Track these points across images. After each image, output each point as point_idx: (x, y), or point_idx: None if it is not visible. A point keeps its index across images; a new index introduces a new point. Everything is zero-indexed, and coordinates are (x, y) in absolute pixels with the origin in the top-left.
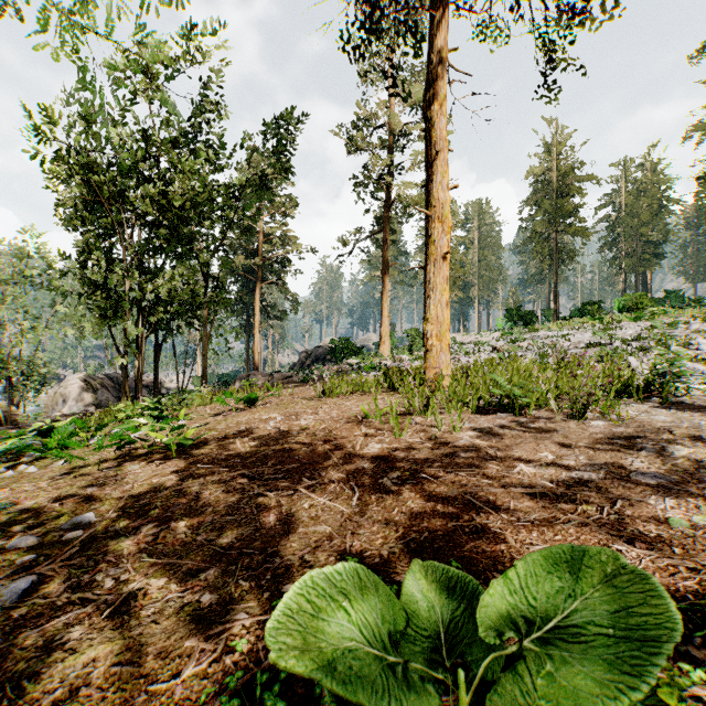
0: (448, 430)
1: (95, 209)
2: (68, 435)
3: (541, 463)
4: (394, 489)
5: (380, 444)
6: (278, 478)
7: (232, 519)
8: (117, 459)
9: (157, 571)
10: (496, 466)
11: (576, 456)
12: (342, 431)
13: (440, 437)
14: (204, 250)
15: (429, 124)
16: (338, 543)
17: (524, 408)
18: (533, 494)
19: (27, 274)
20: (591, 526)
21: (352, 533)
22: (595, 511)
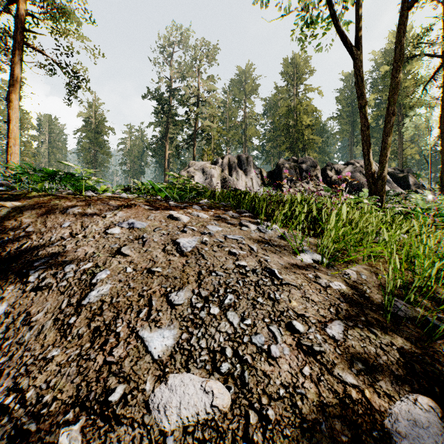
0: None
1: None
2: None
3: None
4: None
5: None
6: None
7: None
8: None
9: None
10: None
11: None
12: None
13: None
14: None
15: (9, 100)
16: None
17: None
18: None
19: None
20: None
21: None
22: None
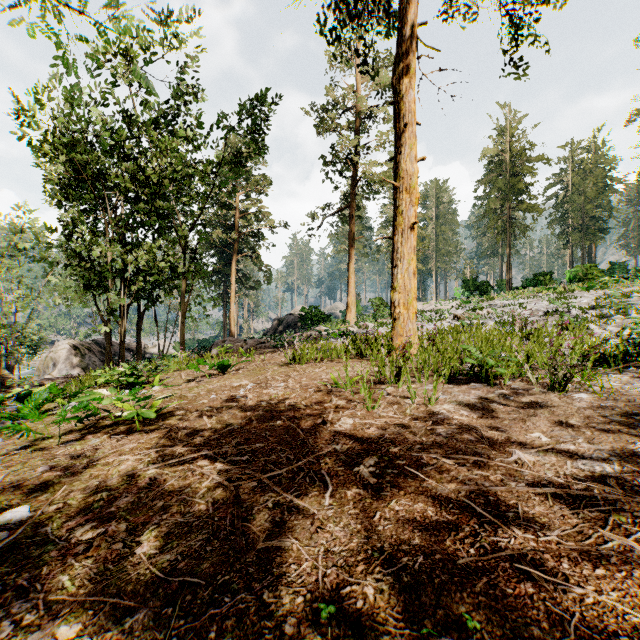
0: (422, 402)
1: (81, 186)
2: (43, 401)
3: (536, 448)
4: (372, 481)
5: (352, 418)
6: (242, 460)
7: (182, 519)
8: (81, 430)
9: (72, 610)
10: (486, 450)
11: (573, 437)
12: (312, 402)
13: (415, 411)
14: (183, 225)
15: (396, 98)
16: (307, 568)
17: (497, 378)
18: (542, 494)
19: (20, 247)
20: (638, 552)
21: (325, 550)
22: (630, 524)
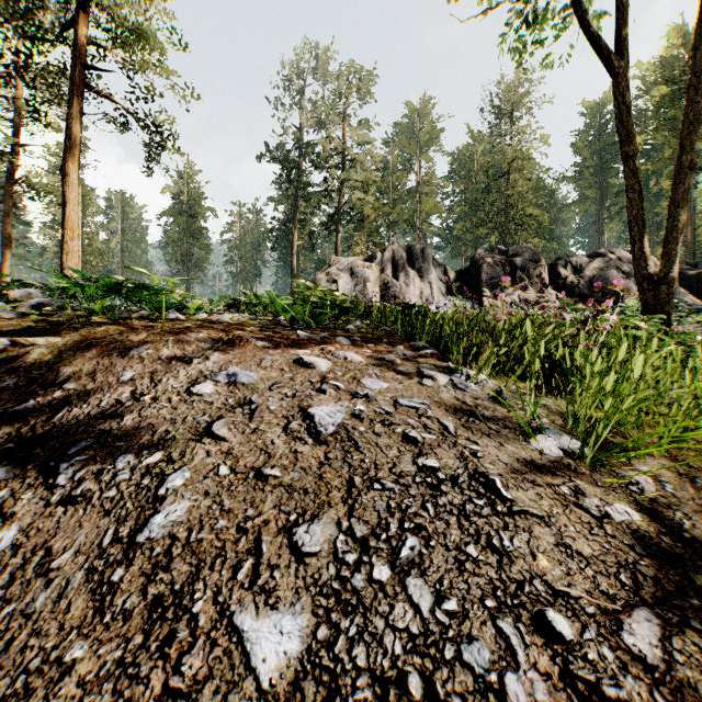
0: None
1: None
2: None
3: None
4: None
5: None
6: None
7: None
8: None
9: None
10: None
11: None
12: None
13: None
14: None
15: (64, 172)
16: None
17: None
18: None
19: None
20: None
21: None
22: None
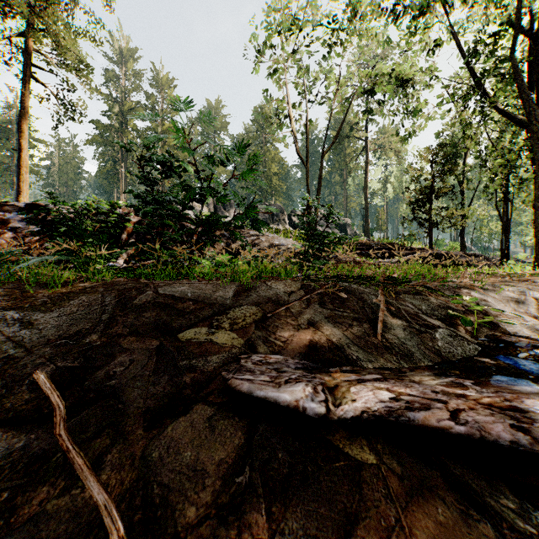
0: None
1: None
2: None
3: None
4: None
5: None
6: None
7: None
8: None
9: None
10: None
11: None
12: None
13: None
14: None
15: (21, 130)
16: None
17: None
18: None
19: None
20: None
21: None
22: None
